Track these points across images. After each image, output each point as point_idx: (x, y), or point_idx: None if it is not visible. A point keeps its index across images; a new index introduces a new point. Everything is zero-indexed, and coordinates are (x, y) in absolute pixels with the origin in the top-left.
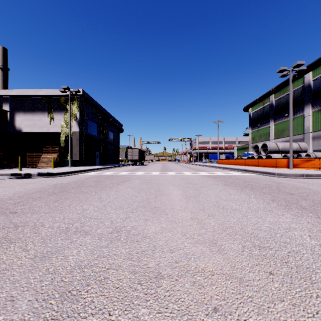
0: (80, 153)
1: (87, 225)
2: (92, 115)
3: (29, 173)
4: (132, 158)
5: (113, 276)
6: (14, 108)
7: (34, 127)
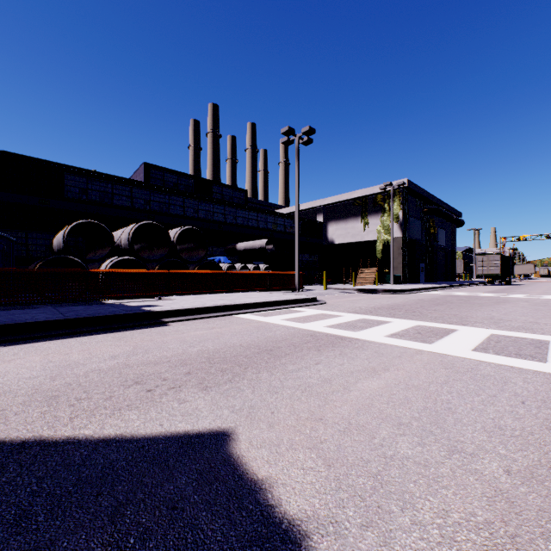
0: (402, 266)
1: (504, 319)
2: (415, 210)
3: (374, 289)
4: (486, 271)
5: (546, 329)
6: (326, 218)
7: (346, 237)
